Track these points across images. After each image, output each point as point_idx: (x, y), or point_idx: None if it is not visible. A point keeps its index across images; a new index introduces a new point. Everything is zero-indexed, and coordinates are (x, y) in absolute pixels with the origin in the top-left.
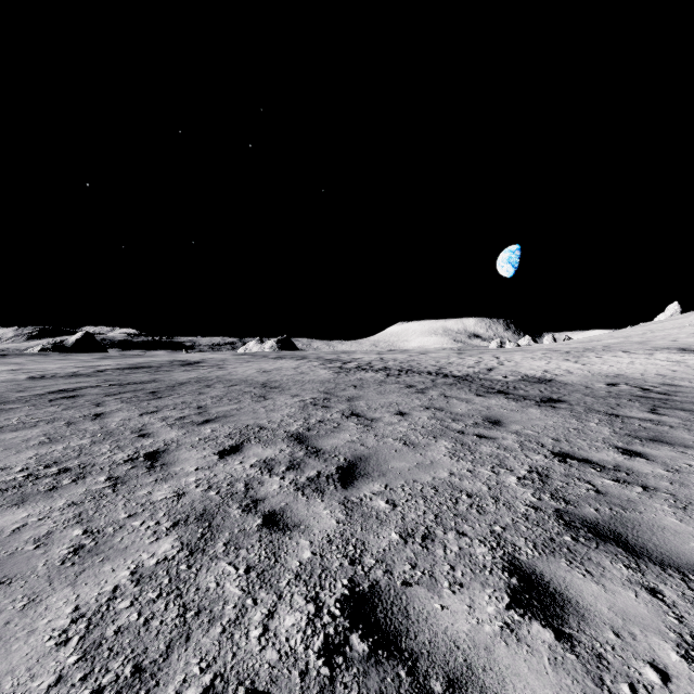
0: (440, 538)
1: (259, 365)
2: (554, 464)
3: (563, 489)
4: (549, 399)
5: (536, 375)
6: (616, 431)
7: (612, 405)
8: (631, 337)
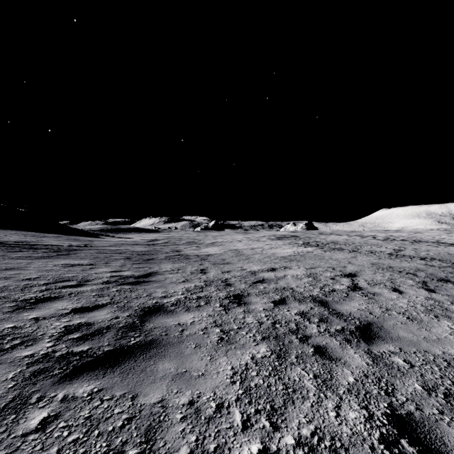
0: None
1: (332, 237)
2: None
3: None
4: None
5: None
6: None
7: None
8: None
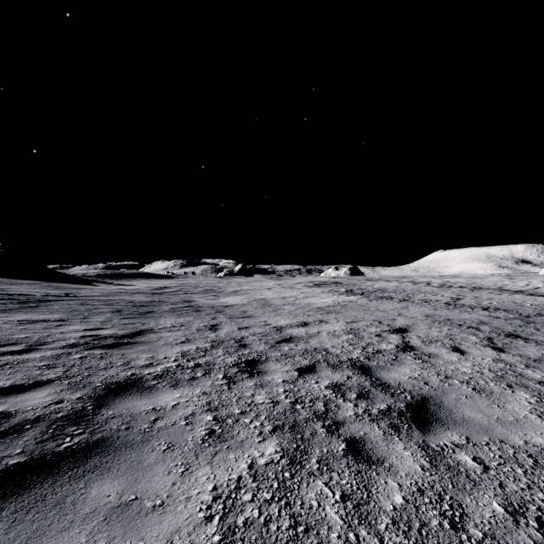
0: (521, 305)
1: (380, 284)
2: None
3: None
4: None
5: None
6: None
7: None
8: None
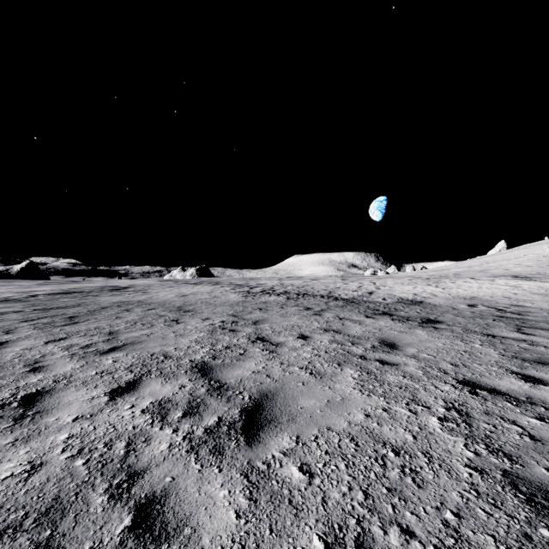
0: (381, 545)
1: (179, 290)
2: (467, 397)
3: (494, 435)
4: (428, 320)
5: (408, 298)
6: (502, 352)
7: (482, 325)
8: (472, 267)
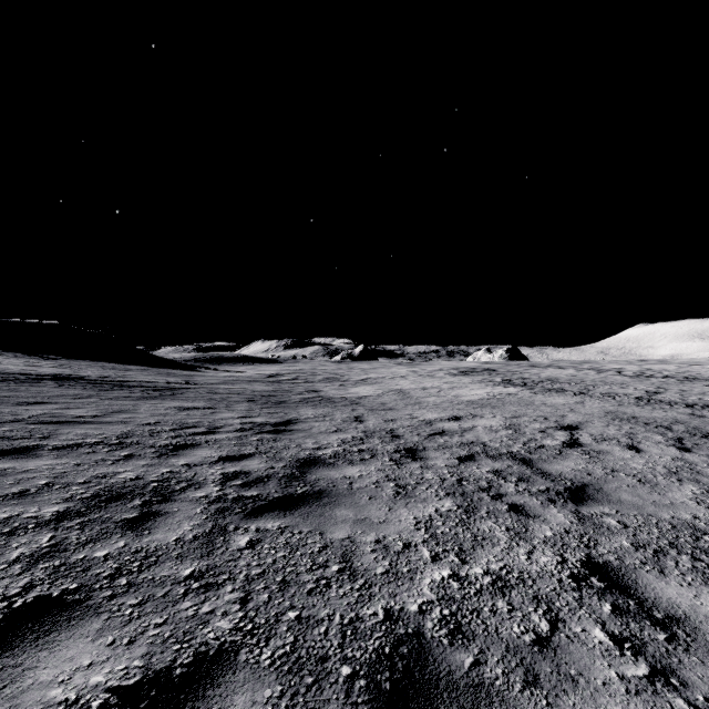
0: None
1: (550, 372)
2: None
3: None
4: None
5: None
6: None
7: None
8: None
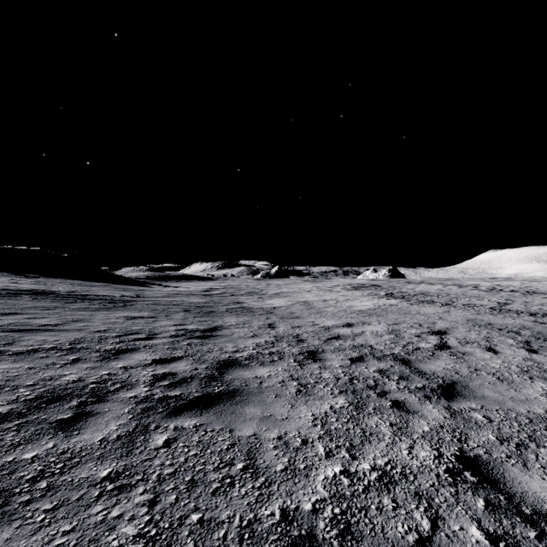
0: None
1: (422, 287)
2: None
3: None
4: None
5: None
6: None
7: None
8: None
